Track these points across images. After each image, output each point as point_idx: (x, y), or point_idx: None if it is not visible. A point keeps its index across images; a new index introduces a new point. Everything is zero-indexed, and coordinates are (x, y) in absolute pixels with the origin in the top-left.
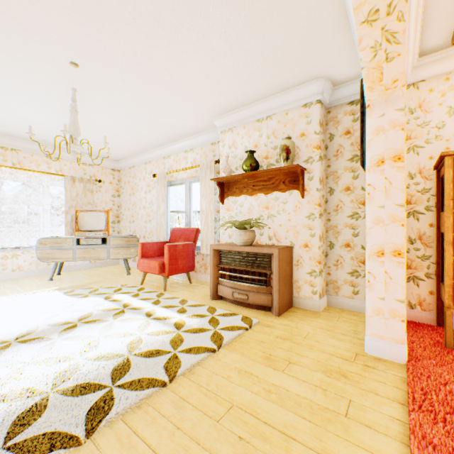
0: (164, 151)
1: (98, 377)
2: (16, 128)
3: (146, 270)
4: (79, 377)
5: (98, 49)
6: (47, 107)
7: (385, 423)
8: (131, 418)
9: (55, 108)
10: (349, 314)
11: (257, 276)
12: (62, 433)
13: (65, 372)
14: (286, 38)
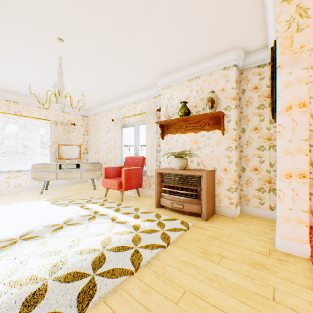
0: (119, 103)
1: (83, 267)
2: (17, 86)
3: (108, 187)
4: (68, 267)
5: (78, 28)
6: (40, 71)
7: (305, 306)
8: (110, 301)
9: (45, 72)
10: (257, 219)
11: (190, 191)
12: (60, 312)
13: (58, 263)
14: (215, 18)
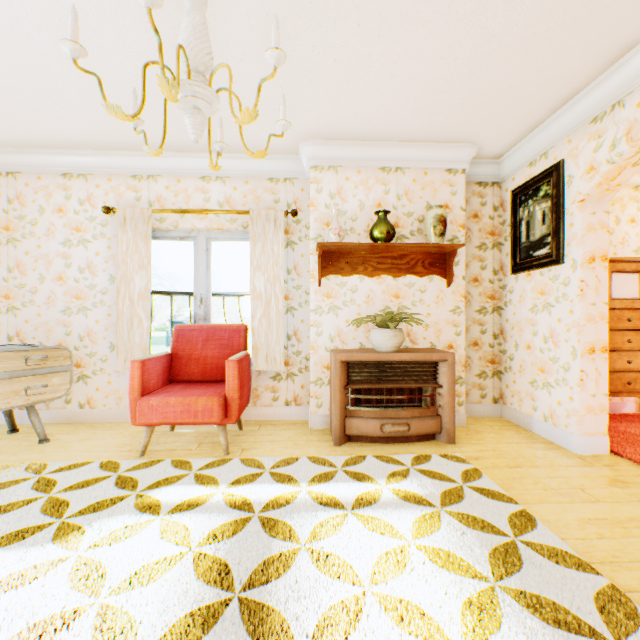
0: (140, 162)
1: None
2: None
3: (176, 420)
4: None
5: None
6: None
7: None
8: None
9: None
10: (488, 421)
11: (408, 394)
12: None
13: None
14: (516, 86)
